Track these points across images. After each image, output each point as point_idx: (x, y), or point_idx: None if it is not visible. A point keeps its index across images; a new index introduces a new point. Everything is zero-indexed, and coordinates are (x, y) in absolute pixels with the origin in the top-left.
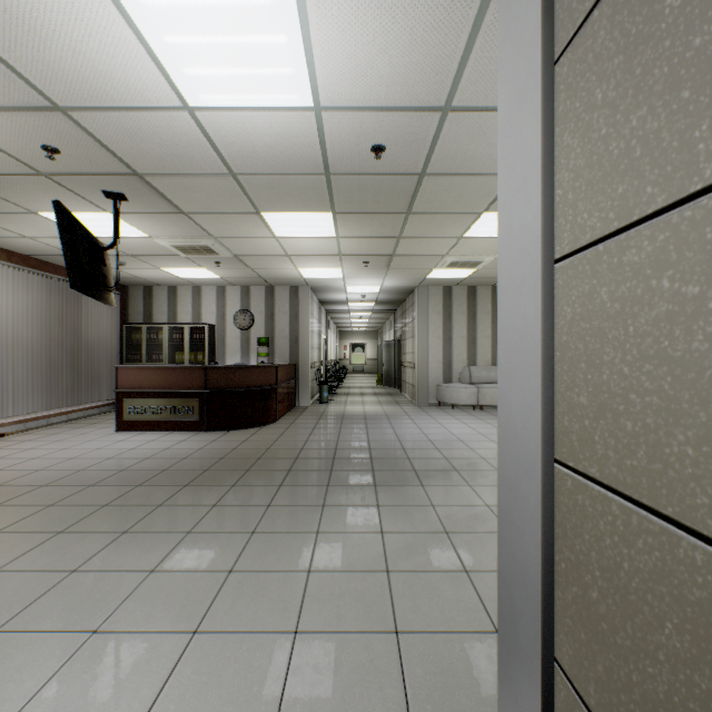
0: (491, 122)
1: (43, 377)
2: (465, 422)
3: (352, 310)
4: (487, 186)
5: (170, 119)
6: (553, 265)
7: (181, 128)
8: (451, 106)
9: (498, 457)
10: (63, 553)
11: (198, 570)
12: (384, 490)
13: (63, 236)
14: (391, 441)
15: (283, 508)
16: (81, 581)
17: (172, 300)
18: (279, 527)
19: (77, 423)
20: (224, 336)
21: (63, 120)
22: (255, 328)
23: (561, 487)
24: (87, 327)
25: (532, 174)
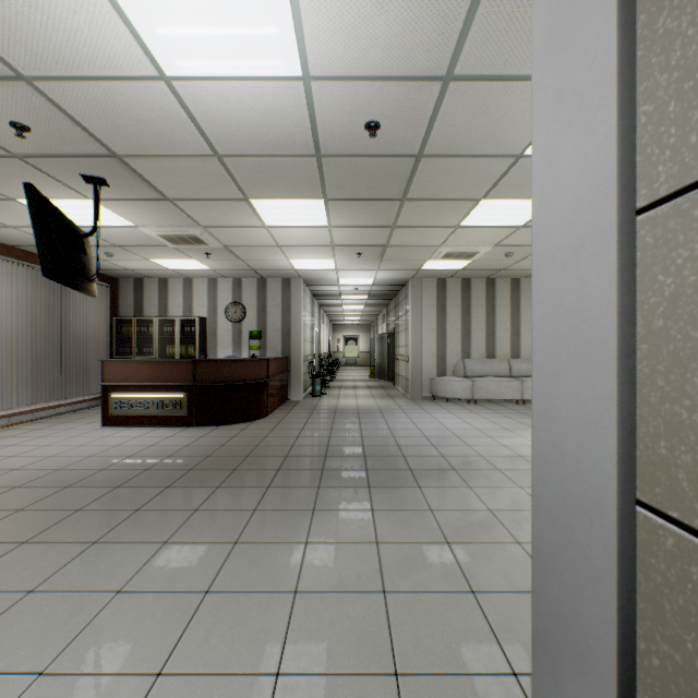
0: (495, 95)
1: (29, 371)
2: (460, 416)
3: (345, 303)
4: (488, 169)
5: (146, 91)
6: (634, 217)
7: (159, 101)
8: (453, 74)
9: (534, 482)
10: (23, 568)
11: (171, 590)
12: (378, 492)
13: (35, 221)
14: (385, 437)
15: (269, 514)
16: (37, 604)
17: (163, 293)
18: (265, 537)
19: (64, 417)
20: (215, 329)
21: (29, 92)
22: (247, 321)
23: (651, 545)
24: (75, 320)
25: (597, 91)
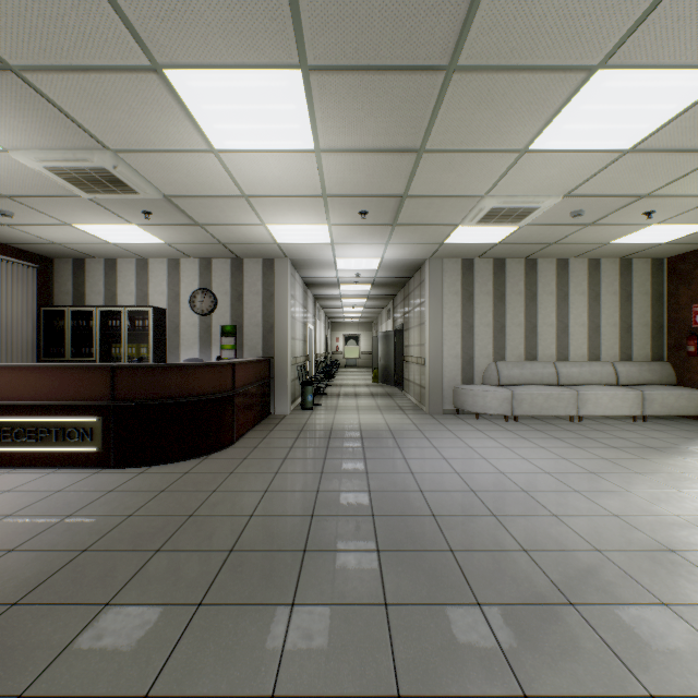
0: None
1: None
2: (507, 444)
3: (344, 296)
4: None
5: None
6: None
7: None
8: None
9: None
10: None
11: None
12: None
13: None
14: (407, 491)
15: None
16: None
17: (111, 277)
18: None
19: None
20: (177, 323)
21: None
22: (217, 313)
23: None
24: None
25: None
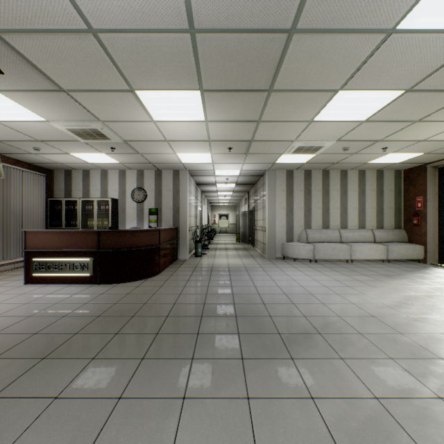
0: None
1: None
2: (308, 274)
3: (219, 190)
4: (354, 51)
5: None
6: None
7: None
8: None
9: None
10: None
11: None
12: (252, 366)
13: None
14: (251, 294)
15: (134, 405)
16: None
17: (86, 181)
18: None
19: (1, 275)
20: (124, 207)
21: None
22: (147, 201)
23: None
24: (15, 200)
25: None
